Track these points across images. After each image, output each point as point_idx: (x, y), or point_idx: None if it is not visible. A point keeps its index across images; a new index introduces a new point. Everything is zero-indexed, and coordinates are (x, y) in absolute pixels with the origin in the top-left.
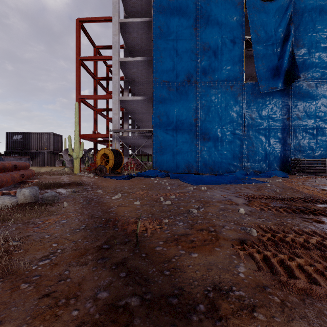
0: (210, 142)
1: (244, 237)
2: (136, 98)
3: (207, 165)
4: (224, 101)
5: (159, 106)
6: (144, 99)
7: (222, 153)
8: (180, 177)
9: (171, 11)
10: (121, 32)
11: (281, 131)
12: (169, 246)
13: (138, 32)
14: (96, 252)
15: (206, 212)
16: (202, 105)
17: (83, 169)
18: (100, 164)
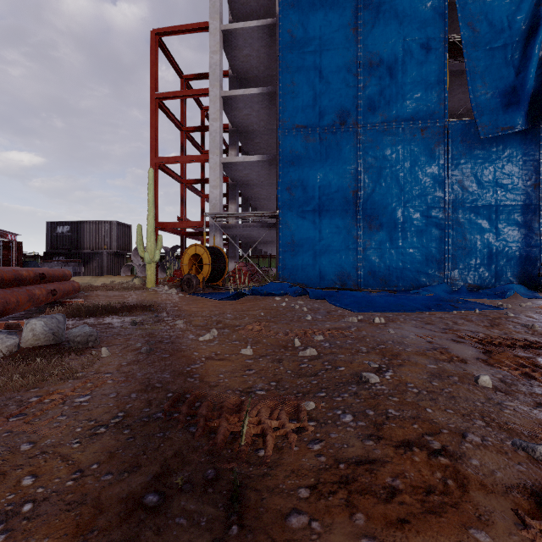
0: (382, 232)
1: (540, 481)
2: (249, 158)
3: (376, 275)
4: (409, 157)
5: (290, 169)
6: (263, 161)
7: (404, 251)
8: (328, 295)
9: (311, 1)
10: (224, 48)
11: (521, 209)
12: (329, 512)
13: (253, 46)
14: (118, 525)
15: (400, 383)
16: (367, 166)
17: (162, 280)
18: (188, 272)
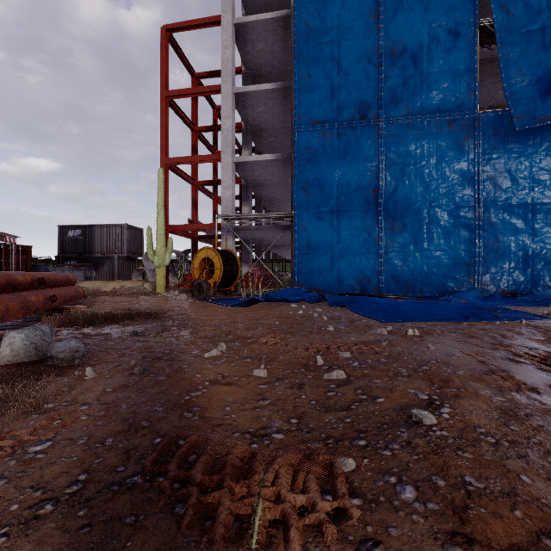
0: (405, 234)
1: None
2: (263, 157)
3: (399, 279)
4: (435, 152)
5: (306, 168)
6: (277, 159)
7: (429, 254)
8: (348, 302)
9: None
10: (237, 43)
11: None
12: None
13: (266, 40)
14: None
15: (466, 427)
16: (389, 163)
17: (173, 285)
18: (198, 276)
